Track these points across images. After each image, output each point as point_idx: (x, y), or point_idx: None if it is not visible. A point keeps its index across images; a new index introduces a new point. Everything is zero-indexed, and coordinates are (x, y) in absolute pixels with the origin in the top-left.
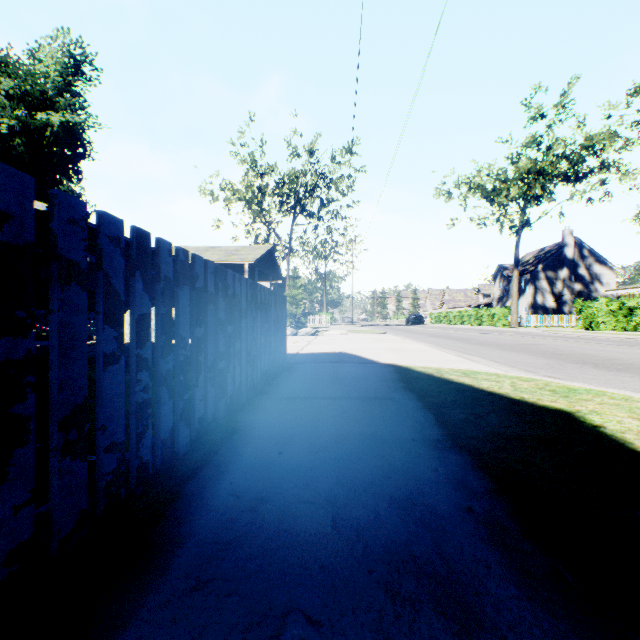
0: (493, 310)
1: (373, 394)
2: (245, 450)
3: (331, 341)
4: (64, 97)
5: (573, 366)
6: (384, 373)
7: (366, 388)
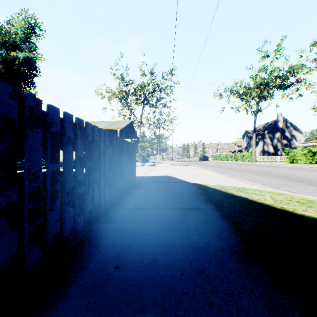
0: (243, 153)
1: (187, 205)
2: (88, 264)
3: (161, 169)
4: (25, 44)
5: (297, 184)
6: (192, 189)
7: (182, 200)
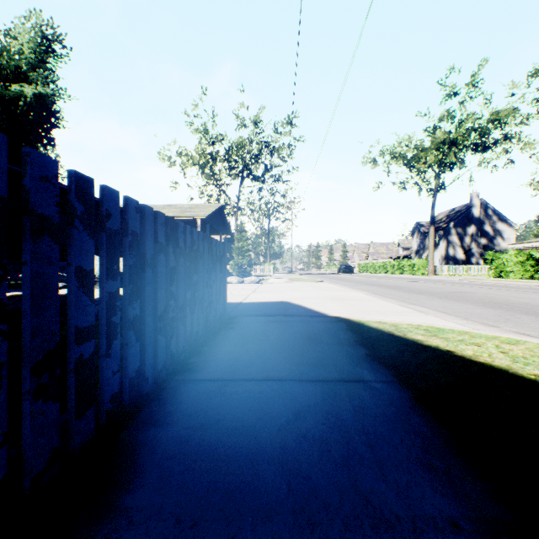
0: (413, 261)
1: (334, 371)
2: None
3: (274, 289)
4: (37, 72)
5: (528, 318)
6: (337, 331)
7: (321, 358)
